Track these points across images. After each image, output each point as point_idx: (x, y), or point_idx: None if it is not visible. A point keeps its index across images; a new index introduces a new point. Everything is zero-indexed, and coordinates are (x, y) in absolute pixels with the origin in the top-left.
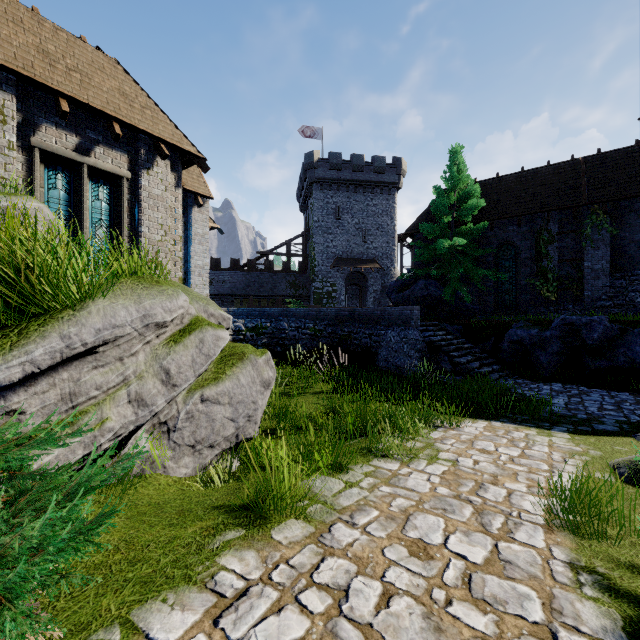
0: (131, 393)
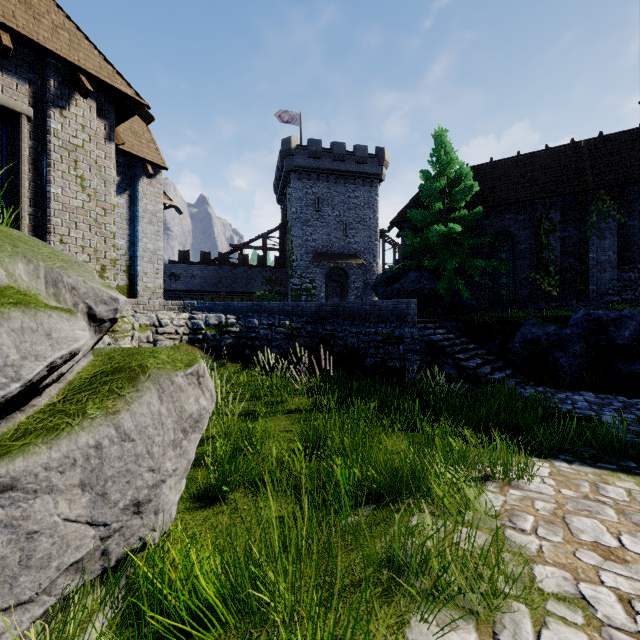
0: None
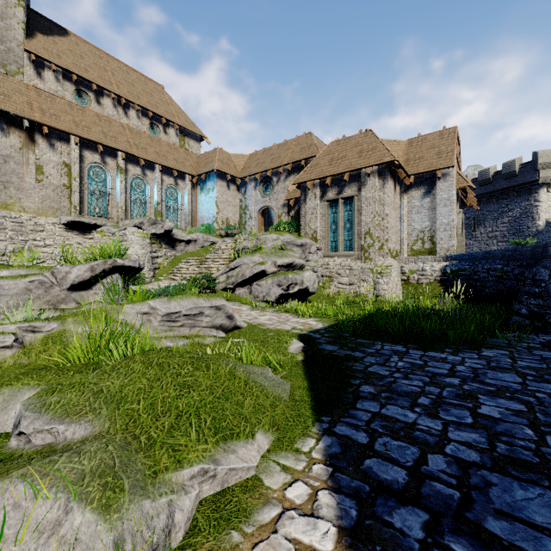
0: (236, 277)
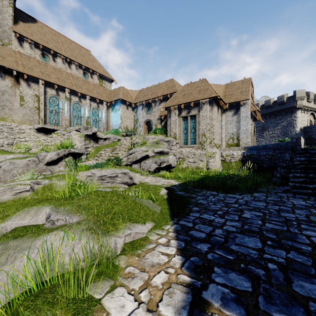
0: (132, 159)
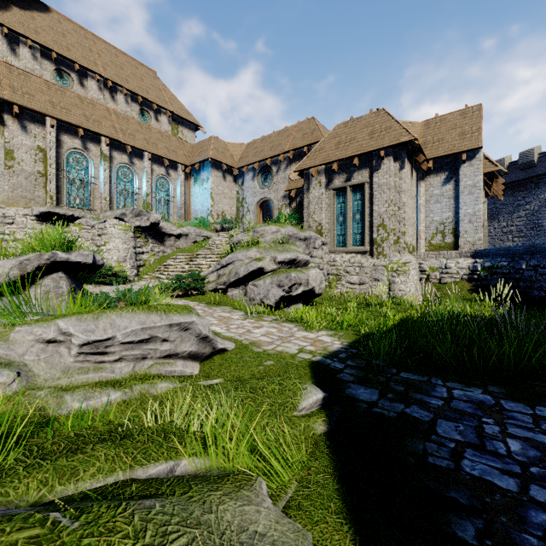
0: (228, 276)
